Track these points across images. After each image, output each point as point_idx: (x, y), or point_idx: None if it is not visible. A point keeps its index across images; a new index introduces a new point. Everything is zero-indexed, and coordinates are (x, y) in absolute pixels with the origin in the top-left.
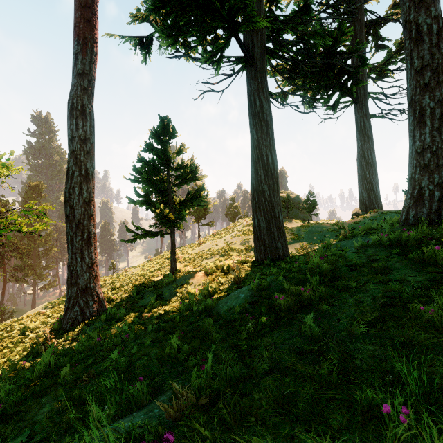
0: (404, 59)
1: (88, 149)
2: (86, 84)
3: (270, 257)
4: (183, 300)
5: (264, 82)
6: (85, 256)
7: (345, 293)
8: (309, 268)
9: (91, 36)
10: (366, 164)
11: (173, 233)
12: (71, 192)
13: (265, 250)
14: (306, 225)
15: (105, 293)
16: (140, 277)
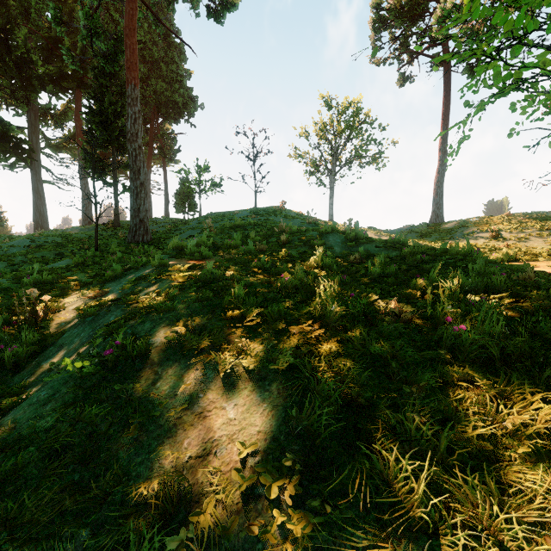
0: None
1: None
2: None
3: None
4: None
5: (40, 178)
6: None
7: None
8: None
9: None
10: None
11: None
12: None
13: None
14: None
15: None
16: None
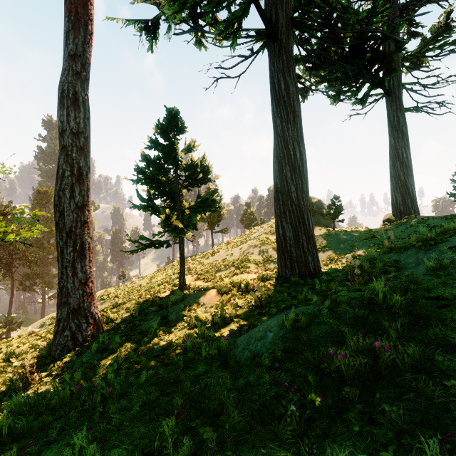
0: (442, 46)
1: (81, 144)
2: (79, 68)
3: (298, 273)
4: (192, 328)
5: (291, 60)
6: (77, 270)
7: (455, 355)
8: (367, 299)
9: (85, 11)
10: (400, 164)
11: (182, 243)
12: (61, 195)
13: (292, 264)
14: (333, 233)
15: (105, 310)
16: (145, 293)
